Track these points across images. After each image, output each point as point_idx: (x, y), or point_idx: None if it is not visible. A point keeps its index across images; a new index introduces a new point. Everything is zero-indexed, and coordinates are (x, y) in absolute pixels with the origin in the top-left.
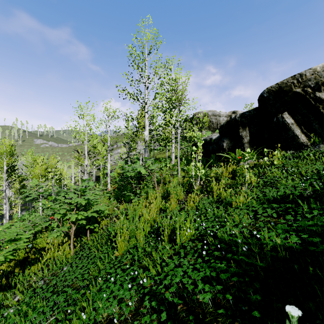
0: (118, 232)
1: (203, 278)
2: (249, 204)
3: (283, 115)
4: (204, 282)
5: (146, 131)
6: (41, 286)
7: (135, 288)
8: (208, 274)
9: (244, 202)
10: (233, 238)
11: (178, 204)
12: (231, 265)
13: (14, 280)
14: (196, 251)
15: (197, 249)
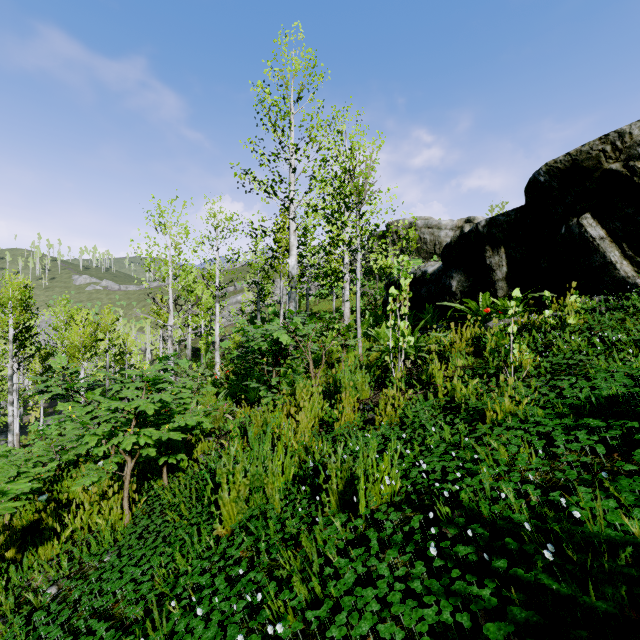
0: (223, 480)
1: (433, 624)
2: (528, 418)
3: (581, 220)
4: (436, 638)
5: (291, 257)
6: (50, 600)
7: (255, 639)
8: (449, 620)
9: (515, 413)
10: (501, 508)
11: (359, 412)
12: (511, 594)
13: (2, 578)
14: (408, 537)
15: (410, 530)
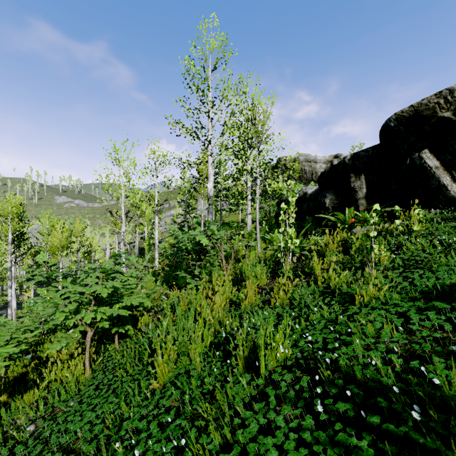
0: (157, 347)
1: None
2: (388, 301)
3: (421, 154)
4: None
5: (209, 183)
6: (29, 436)
7: None
8: None
9: (377, 297)
10: (371, 372)
11: (259, 295)
12: (385, 447)
13: None
14: (298, 394)
15: (299, 388)
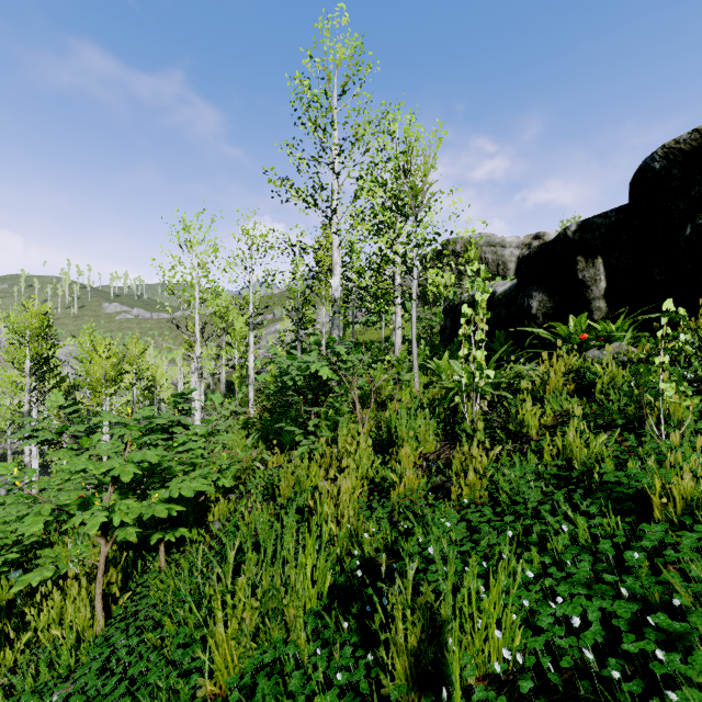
0: (214, 606)
1: None
2: None
3: None
4: None
5: (334, 277)
6: None
7: None
8: None
9: None
10: None
11: (425, 476)
12: None
13: None
14: None
15: None
